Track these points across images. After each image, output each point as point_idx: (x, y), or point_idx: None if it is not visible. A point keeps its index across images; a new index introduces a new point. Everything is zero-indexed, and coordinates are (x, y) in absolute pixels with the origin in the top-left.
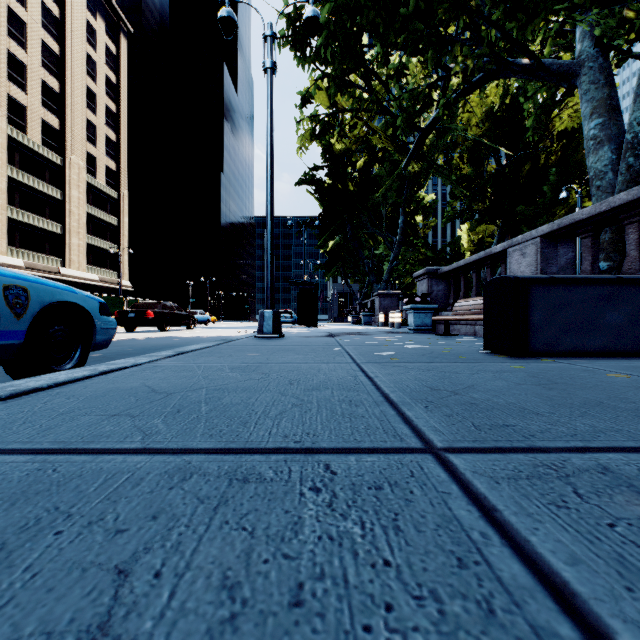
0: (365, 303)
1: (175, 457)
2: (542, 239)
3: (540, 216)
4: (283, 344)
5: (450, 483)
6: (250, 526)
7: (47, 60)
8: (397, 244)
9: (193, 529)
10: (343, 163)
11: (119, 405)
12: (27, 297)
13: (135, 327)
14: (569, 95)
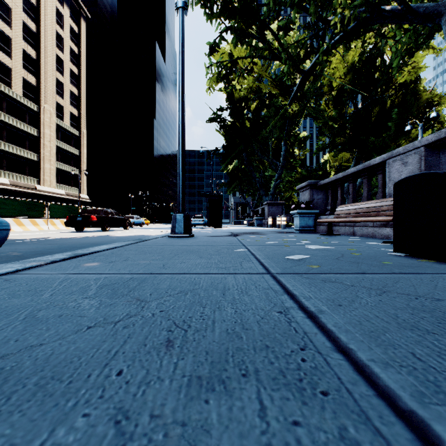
0: (257, 210)
1: None
2: (426, 148)
3: (387, 145)
4: (190, 244)
5: None
6: None
7: (27, 35)
8: (280, 167)
9: None
10: (241, 107)
11: None
12: None
13: (83, 228)
14: (428, 38)
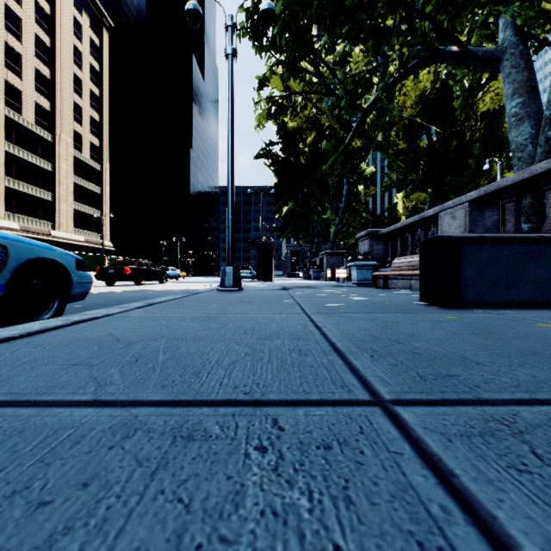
0: (314, 261)
1: (123, 410)
2: (470, 204)
3: (466, 185)
4: (242, 296)
5: (401, 441)
6: (187, 497)
7: (39, 51)
8: (342, 210)
9: (124, 501)
10: (295, 139)
11: (81, 354)
12: (7, 254)
13: (114, 281)
14: (492, 79)
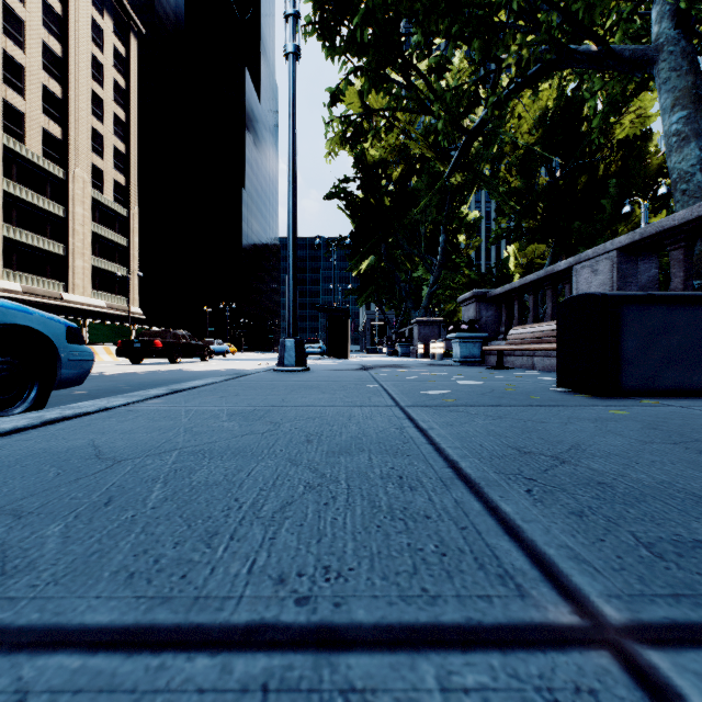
0: (402, 332)
1: (3, 668)
2: (619, 252)
3: (599, 234)
4: (306, 379)
5: None
6: None
7: (48, 62)
8: (438, 266)
9: None
10: (377, 175)
11: (18, 487)
12: None
13: (142, 359)
14: (641, 89)
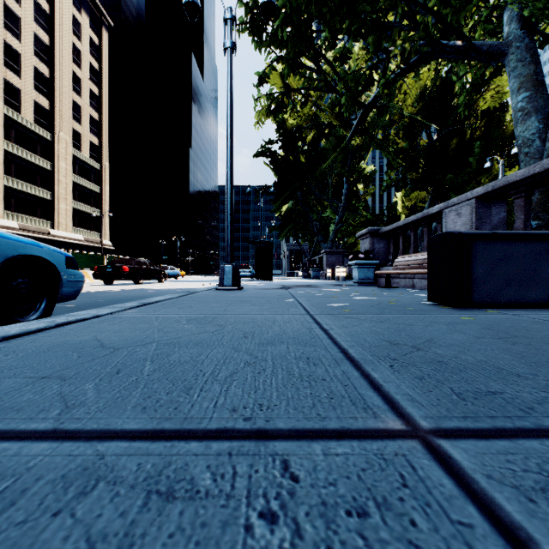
0: (314, 260)
1: (87, 446)
2: (477, 200)
3: (466, 184)
4: (241, 296)
5: (463, 501)
6: None
7: (38, 49)
8: (342, 208)
9: None
10: (295, 138)
11: (56, 364)
12: None
13: (113, 280)
14: (496, 74)
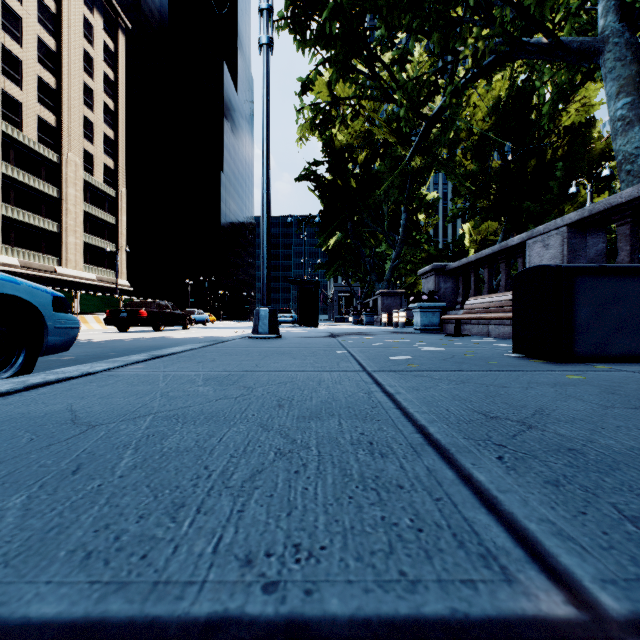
0: (366, 302)
1: None
2: (569, 228)
3: (547, 213)
4: (279, 346)
5: None
6: None
7: (43, 56)
8: (399, 242)
9: None
10: (344, 159)
11: None
12: None
13: (128, 327)
14: (588, 78)
